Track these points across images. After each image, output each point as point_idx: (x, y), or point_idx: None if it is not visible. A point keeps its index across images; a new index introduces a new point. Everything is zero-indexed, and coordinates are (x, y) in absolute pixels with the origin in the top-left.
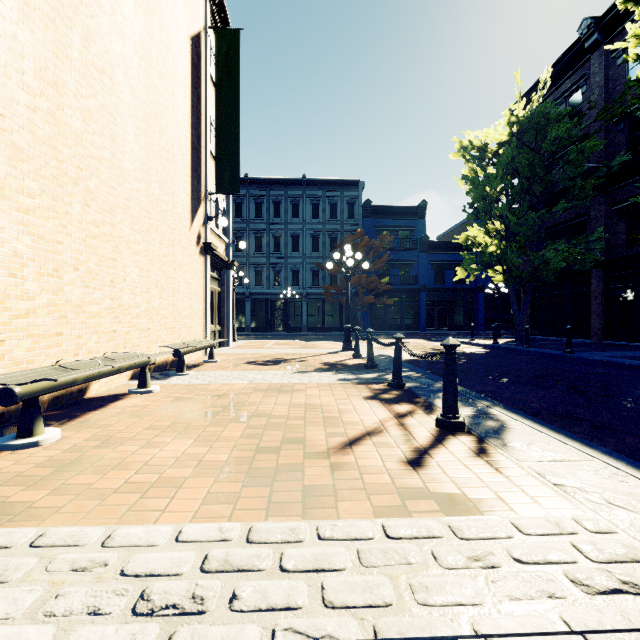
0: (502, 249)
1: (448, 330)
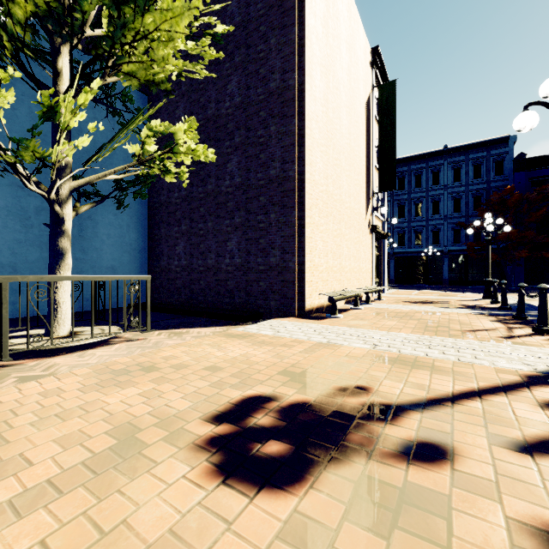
0: None
1: None
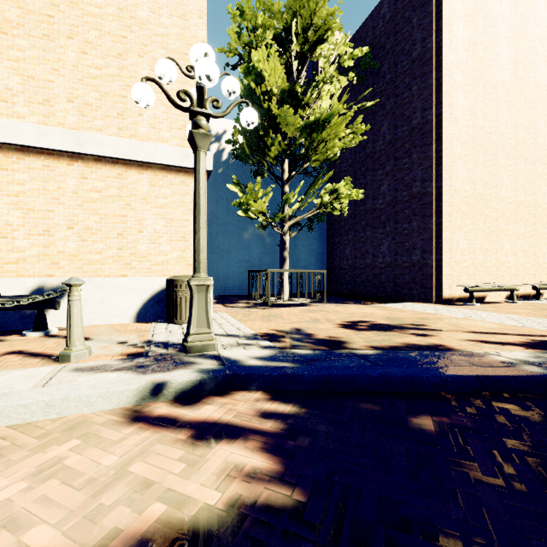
0: None
1: None
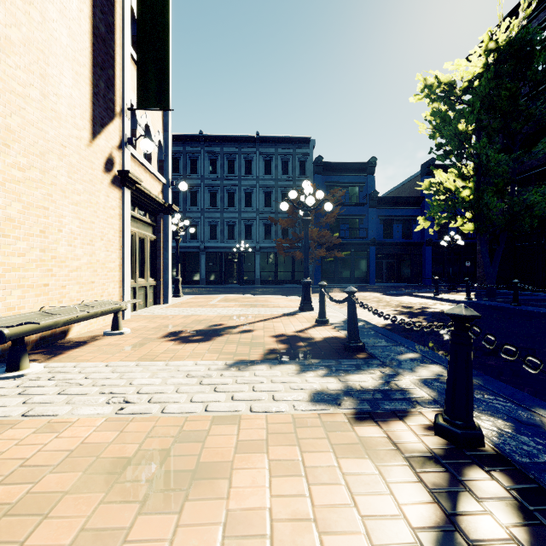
0: (477, 193)
1: (396, 283)
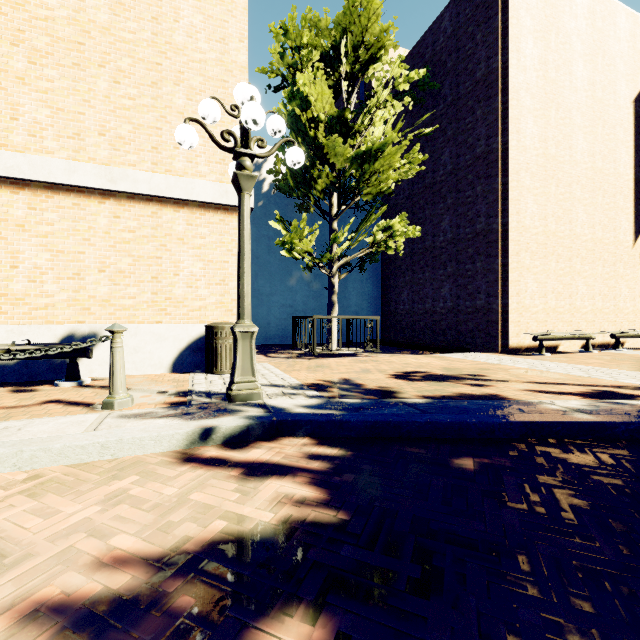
0: None
1: None
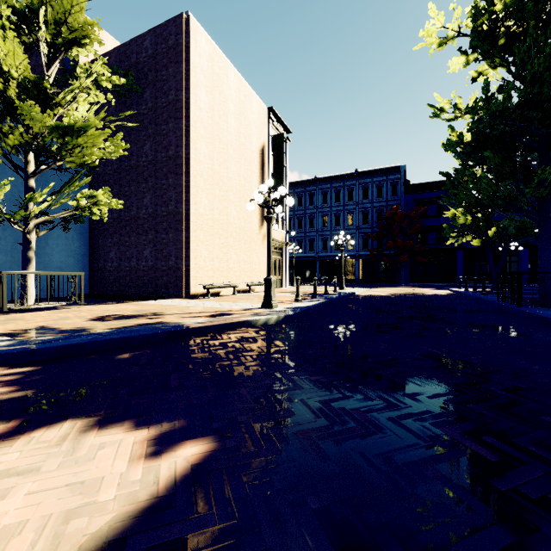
0: (469, 222)
1: (489, 283)
